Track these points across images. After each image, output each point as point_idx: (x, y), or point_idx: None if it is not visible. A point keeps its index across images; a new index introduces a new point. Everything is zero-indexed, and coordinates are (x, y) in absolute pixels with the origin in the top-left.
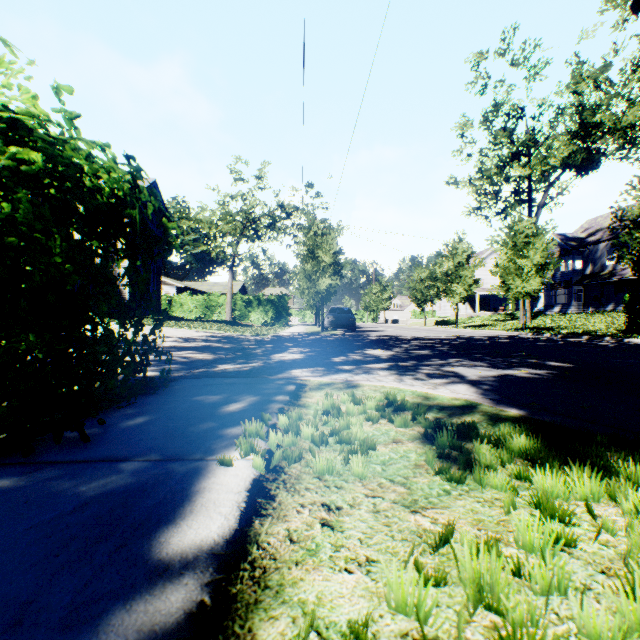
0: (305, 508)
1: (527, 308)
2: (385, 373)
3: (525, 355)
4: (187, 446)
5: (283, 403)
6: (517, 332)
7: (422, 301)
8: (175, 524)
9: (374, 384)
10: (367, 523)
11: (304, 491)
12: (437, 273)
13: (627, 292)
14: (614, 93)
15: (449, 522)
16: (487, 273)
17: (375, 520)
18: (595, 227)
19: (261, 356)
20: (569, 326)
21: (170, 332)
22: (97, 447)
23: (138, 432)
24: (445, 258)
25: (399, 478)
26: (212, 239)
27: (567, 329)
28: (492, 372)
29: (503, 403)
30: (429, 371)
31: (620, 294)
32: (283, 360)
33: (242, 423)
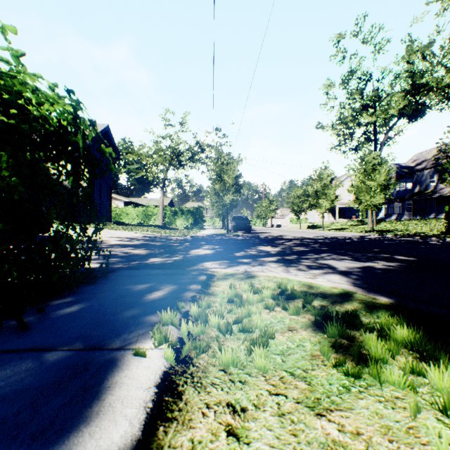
0: (210, 410)
1: (373, 216)
2: (275, 265)
3: (377, 251)
4: (110, 334)
5: (196, 291)
6: (367, 233)
7: (298, 211)
8: (77, 432)
9: (268, 275)
10: (273, 431)
11: (210, 387)
12: (309, 191)
13: (444, 205)
14: (436, 62)
15: (357, 430)
16: (344, 192)
17: (281, 427)
18: (421, 159)
19: (182, 251)
20: (404, 229)
21: (117, 233)
22: (31, 335)
23: (71, 319)
24: (315, 181)
25: (299, 371)
26: (149, 167)
27: (402, 231)
28: (356, 264)
29: (373, 292)
30: (308, 263)
31: (439, 206)
32: (198, 255)
33: (158, 313)
